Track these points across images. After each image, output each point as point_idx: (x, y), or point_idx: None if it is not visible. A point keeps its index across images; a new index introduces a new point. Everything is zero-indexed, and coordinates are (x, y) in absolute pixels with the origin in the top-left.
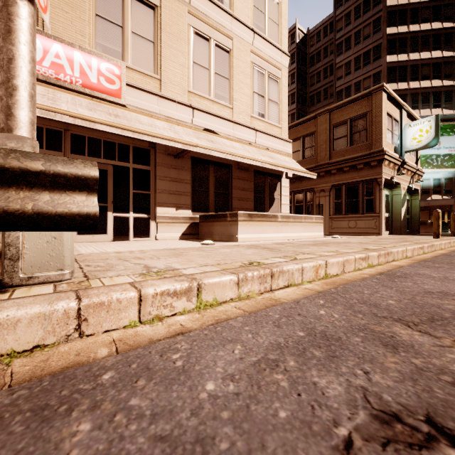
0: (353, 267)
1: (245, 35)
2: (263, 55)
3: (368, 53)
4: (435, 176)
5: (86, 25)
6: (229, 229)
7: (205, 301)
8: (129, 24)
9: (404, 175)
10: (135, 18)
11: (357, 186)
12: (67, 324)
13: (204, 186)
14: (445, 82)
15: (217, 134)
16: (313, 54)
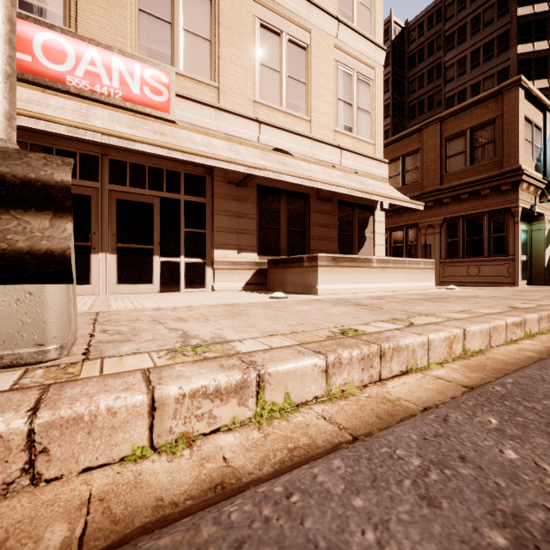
0: (504, 338)
1: (327, 25)
2: (350, 51)
3: (491, 44)
4: None
5: (127, 23)
6: (306, 278)
7: (271, 404)
8: (179, 19)
9: (549, 202)
10: (187, 12)
11: (480, 219)
12: (7, 462)
13: (274, 222)
14: None
15: (291, 155)
16: (413, 53)
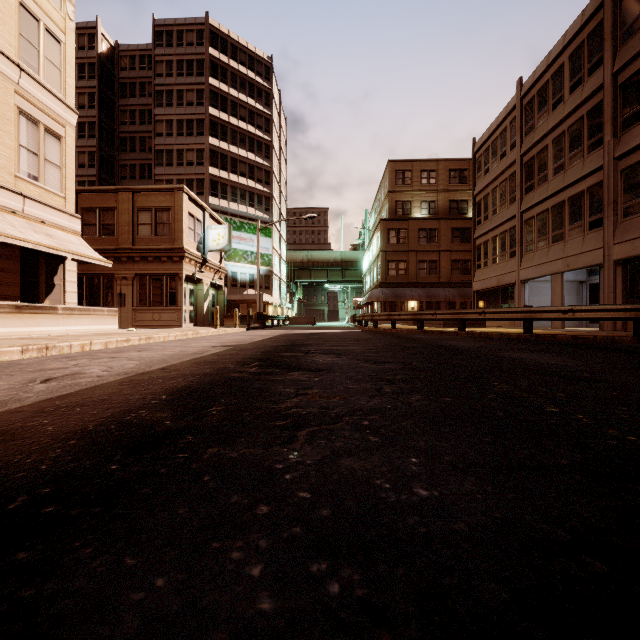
0: (116, 346)
1: (6, 68)
2: (36, 102)
3: (192, 123)
4: (250, 272)
5: None
6: None
7: (1, 360)
8: None
9: (207, 272)
10: None
11: (162, 278)
12: None
13: None
14: (258, 185)
15: None
16: (125, 81)
